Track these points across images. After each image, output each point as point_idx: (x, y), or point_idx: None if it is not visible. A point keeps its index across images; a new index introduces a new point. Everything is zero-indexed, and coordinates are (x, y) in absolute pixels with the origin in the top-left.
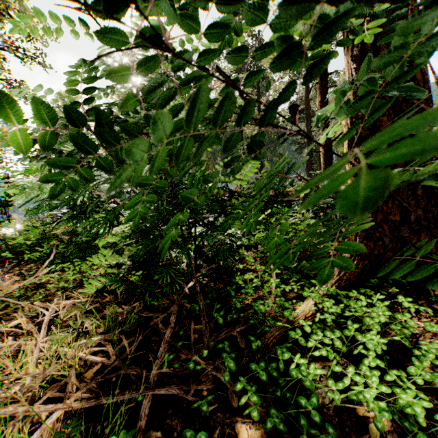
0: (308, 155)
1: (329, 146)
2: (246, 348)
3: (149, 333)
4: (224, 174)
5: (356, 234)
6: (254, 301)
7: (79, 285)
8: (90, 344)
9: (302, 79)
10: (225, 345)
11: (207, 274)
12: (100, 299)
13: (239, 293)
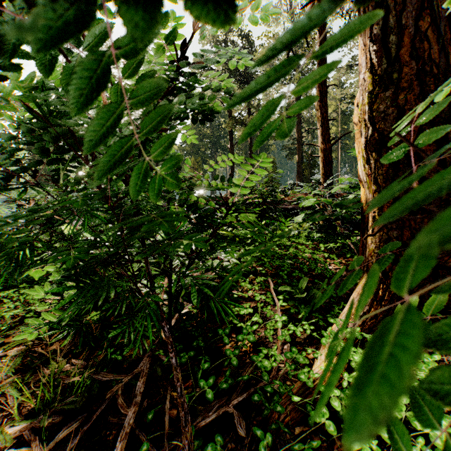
0: (299, 161)
1: (329, 149)
2: (247, 433)
3: (105, 408)
4: (215, 178)
5: (378, 255)
6: (254, 346)
7: (22, 322)
8: (3, 443)
9: (297, 77)
10: (217, 445)
11: (190, 315)
12: (44, 346)
13: (233, 334)
